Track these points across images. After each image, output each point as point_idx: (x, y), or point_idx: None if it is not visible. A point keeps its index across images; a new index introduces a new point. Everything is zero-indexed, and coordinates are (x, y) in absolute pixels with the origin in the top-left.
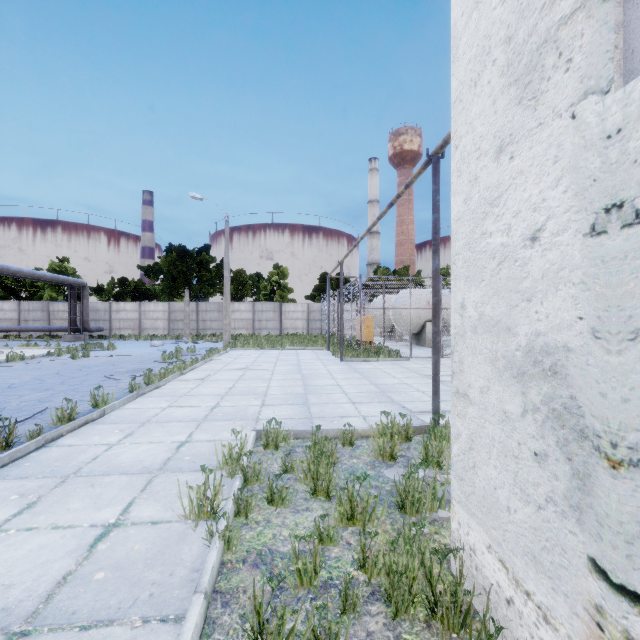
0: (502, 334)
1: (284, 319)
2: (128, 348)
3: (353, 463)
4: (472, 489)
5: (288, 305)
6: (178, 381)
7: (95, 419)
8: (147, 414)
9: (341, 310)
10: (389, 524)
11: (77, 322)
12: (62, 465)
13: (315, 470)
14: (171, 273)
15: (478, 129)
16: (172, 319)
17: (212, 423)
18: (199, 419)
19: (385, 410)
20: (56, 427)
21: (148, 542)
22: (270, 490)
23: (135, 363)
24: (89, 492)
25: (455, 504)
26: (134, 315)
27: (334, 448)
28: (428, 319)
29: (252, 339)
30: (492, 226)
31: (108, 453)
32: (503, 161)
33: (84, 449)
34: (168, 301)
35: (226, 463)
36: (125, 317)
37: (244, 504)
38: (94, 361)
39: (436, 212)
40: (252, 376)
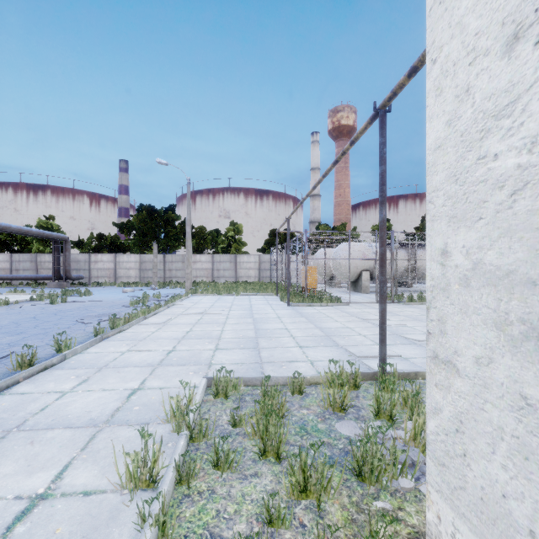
0: (519, 289)
1: (239, 269)
2: (103, 294)
3: (303, 414)
4: (461, 483)
5: (242, 257)
6: (141, 325)
7: (55, 364)
8: (106, 358)
9: (288, 261)
10: (346, 496)
11: (61, 271)
12: (8, 417)
13: (264, 427)
14: (142, 229)
15: (472, 25)
16: (143, 269)
17: (166, 368)
18: (154, 364)
19: (331, 354)
20: (16, 372)
21: (74, 522)
22: (216, 453)
23: (106, 308)
24: (26, 451)
25: (432, 491)
26: (110, 265)
27: (284, 400)
28: (364, 269)
29: (211, 286)
30: (498, 145)
31: (58, 402)
32: (521, 51)
33: (36, 397)
34: (140, 253)
35: (174, 415)
36: (102, 267)
37: (186, 471)
38: (70, 306)
39: (383, 164)
40: (208, 320)
